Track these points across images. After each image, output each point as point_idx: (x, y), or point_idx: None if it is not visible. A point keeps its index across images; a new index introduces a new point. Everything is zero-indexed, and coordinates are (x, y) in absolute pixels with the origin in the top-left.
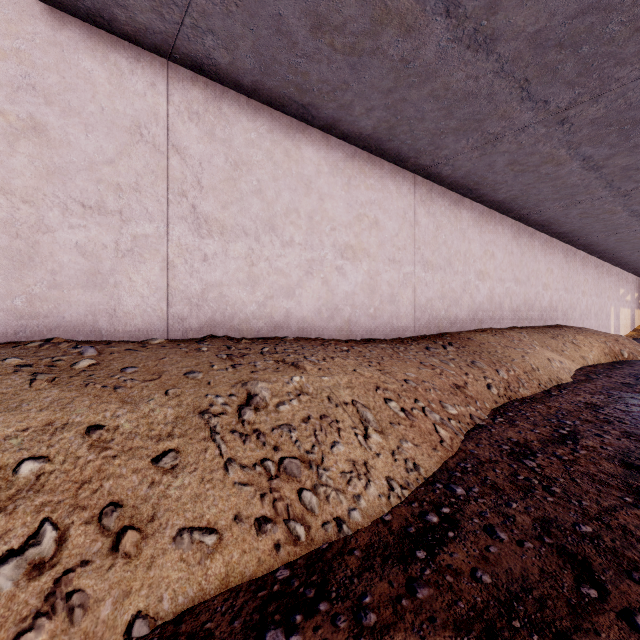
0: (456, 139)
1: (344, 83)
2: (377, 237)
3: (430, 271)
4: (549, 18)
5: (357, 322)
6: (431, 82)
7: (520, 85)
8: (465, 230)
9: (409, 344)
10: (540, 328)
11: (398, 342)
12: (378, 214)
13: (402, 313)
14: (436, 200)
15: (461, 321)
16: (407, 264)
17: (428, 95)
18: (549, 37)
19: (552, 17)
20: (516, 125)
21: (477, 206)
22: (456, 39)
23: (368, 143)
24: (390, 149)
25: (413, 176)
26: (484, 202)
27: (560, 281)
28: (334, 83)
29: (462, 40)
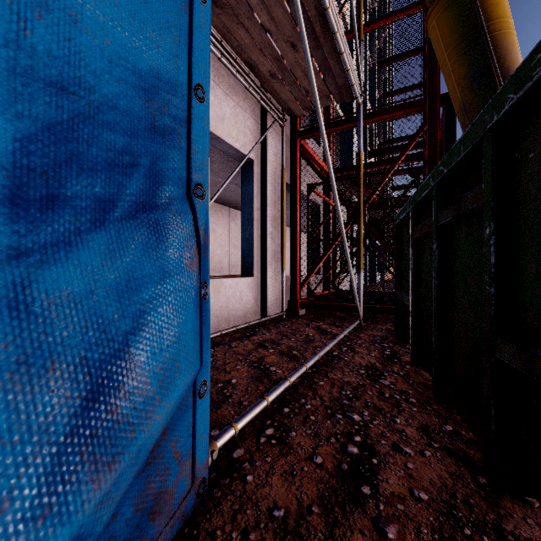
0: None
1: None
2: None
3: None
4: None
5: None
6: None
7: None
8: None
9: None
10: None
11: None
12: None
13: None
14: None
15: None
16: None
17: None
18: None
19: None
20: None
21: None
22: None
23: None
24: None
25: None
26: None
27: None
28: None
29: None
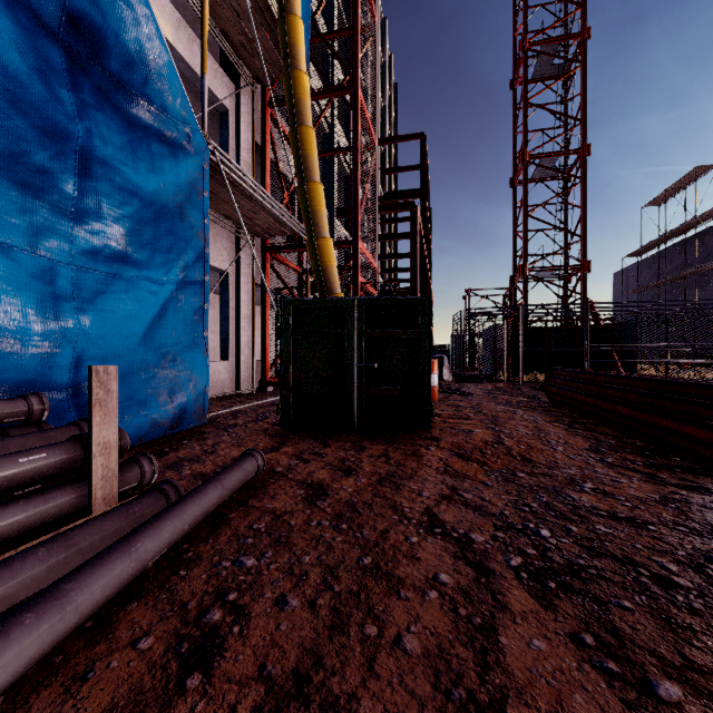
0: None
1: None
2: None
3: None
4: None
5: None
6: None
7: None
8: None
9: None
10: None
11: None
12: None
13: None
14: None
15: None
16: None
17: None
18: None
19: None
20: None
21: None
22: None
23: None
24: None
25: None
26: None
27: (256, 331)
28: None
29: None
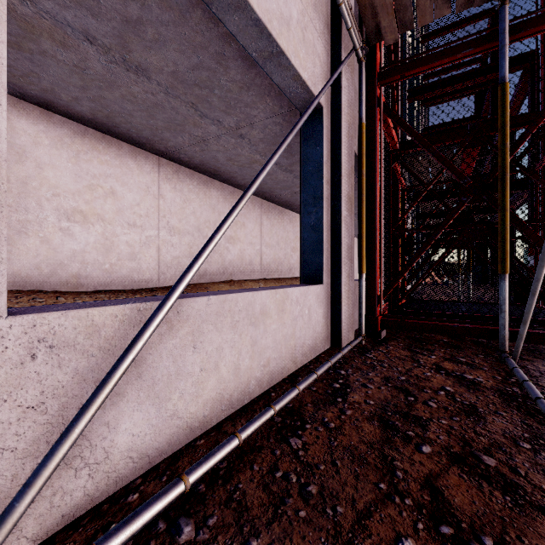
0: (173, 135)
1: (33, 72)
2: (114, 205)
3: (177, 235)
4: (175, 65)
5: (88, 276)
6: (117, 89)
7: (191, 106)
8: (215, 205)
9: (139, 293)
10: (282, 279)
11: (132, 292)
12: (115, 186)
13: (145, 268)
14: (184, 179)
15: (211, 274)
16: (150, 229)
17: (122, 98)
18: (186, 78)
19: (177, 65)
20: (211, 133)
21: (228, 187)
22: (113, 62)
23: (97, 125)
24: (121, 134)
25: (157, 158)
26: (233, 185)
27: None
28: (22, 70)
29: (119, 64)
